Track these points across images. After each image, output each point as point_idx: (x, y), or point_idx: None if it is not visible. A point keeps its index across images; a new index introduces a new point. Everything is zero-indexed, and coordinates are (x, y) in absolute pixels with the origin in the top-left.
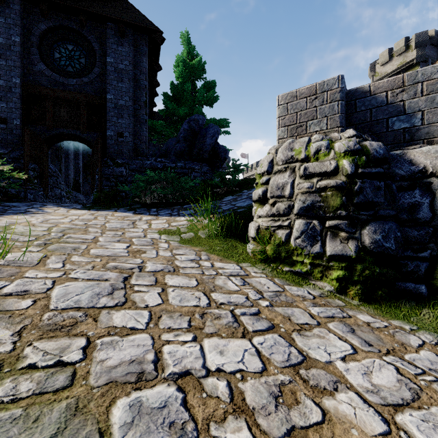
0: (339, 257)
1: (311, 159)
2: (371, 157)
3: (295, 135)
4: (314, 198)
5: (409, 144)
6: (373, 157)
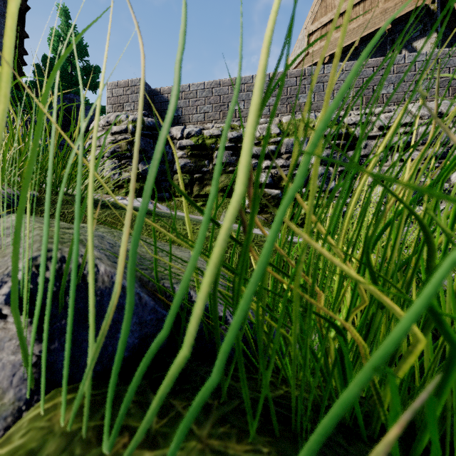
0: (127, 180)
1: (117, 124)
2: (145, 125)
3: (117, 111)
4: (115, 146)
5: (177, 125)
6: (146, 125)
